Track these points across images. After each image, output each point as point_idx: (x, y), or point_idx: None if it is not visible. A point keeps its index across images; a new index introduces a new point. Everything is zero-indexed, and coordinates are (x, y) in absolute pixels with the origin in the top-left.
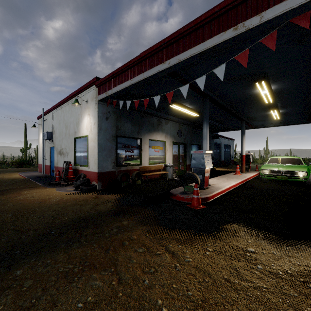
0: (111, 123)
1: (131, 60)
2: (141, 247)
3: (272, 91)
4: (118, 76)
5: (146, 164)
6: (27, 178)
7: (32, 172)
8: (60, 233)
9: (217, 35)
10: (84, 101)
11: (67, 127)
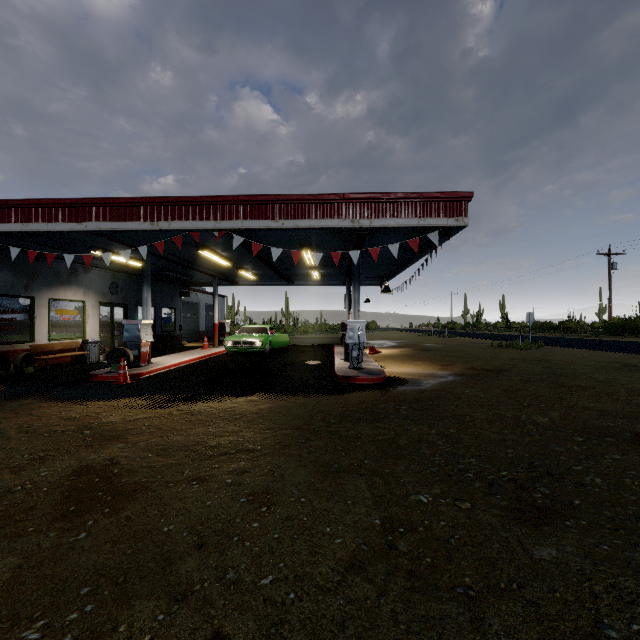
0: None
1: (26, 200)
2: (54, 407)
3: (225, 256)
4: None
5: (44, 340)
6: None
7: None
8: None
9: (138, 222)
10: None
11: None
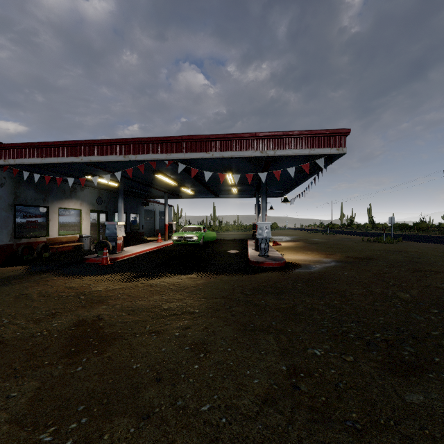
0: (7, 190)
1: (44, 142)
2: (61, 280)
3: (173, 178)
4: (24, 148)
5: (55, 235)
6: None
7: None
8: None
9: (115, 155)
10: None
11: None
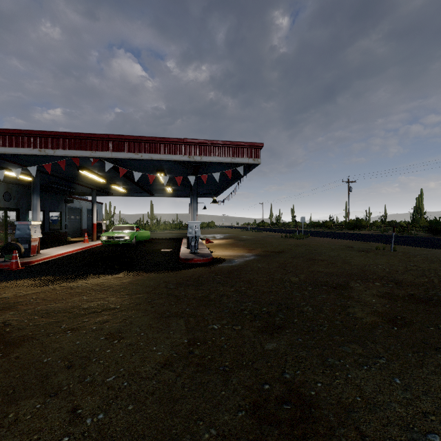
0: None
1: None
2: None
3: (101, 175)
4: None
5: None
6: None
7: None
8: None
9: (28, 148)
10: None
11: None
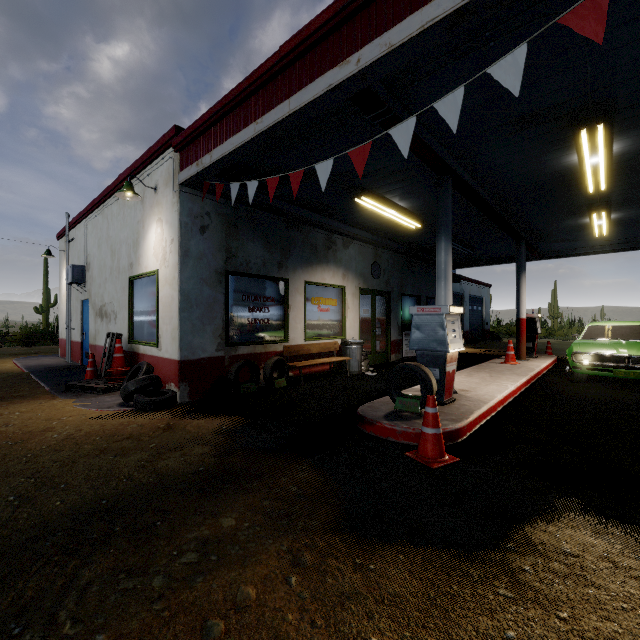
0: (212, 240)
1: (258, 69)
2: None
3: (611, 158)
4: (225, 116)
5: (299, 340)
6: (27, 371)
7: (46, 356)
8: (7, 572)
9: None
10: (150, 188)
11: (114, 252)
